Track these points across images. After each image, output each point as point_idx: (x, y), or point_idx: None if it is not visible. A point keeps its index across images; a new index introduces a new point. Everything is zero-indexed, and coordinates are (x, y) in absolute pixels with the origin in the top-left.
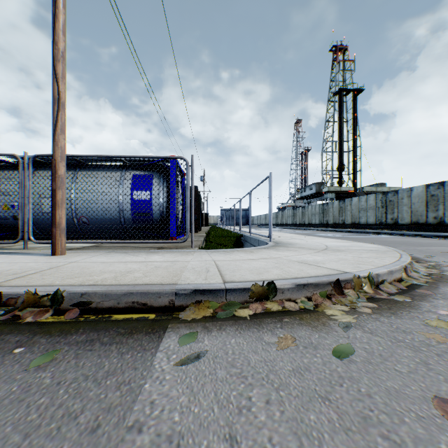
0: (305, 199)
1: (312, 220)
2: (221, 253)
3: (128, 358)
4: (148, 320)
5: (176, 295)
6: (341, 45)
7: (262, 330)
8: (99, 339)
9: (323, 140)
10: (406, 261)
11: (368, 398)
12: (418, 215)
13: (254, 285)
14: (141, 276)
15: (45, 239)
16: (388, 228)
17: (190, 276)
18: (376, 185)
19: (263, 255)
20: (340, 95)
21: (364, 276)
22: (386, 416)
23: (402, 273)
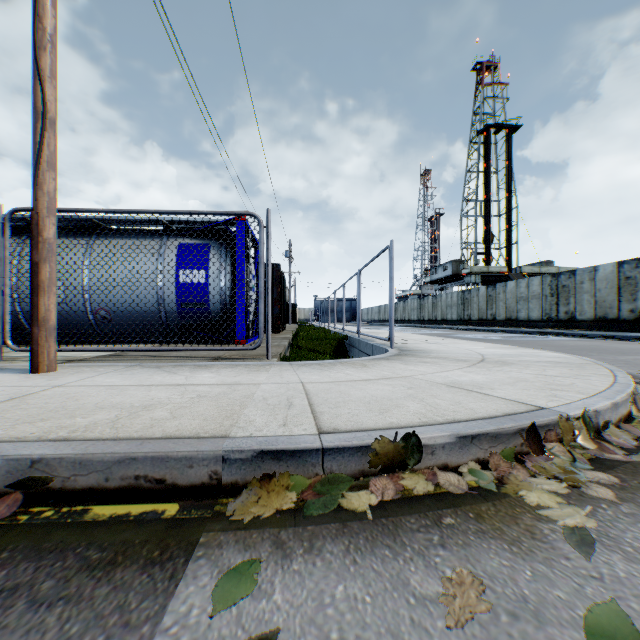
0: (437, 284)
1: (447, 315)
2: (315, 368)
3: None
4: (161, 520)
5: (223, 462)
6: (489, 62)
7: (403, 554)
8: (32, 586)
9: (463, 199)
10: (630, 383)
11: None
12: (606, 308)
13: (378, 441)
14: (164, 418)
15: None
16: (561, 326)
17: (255, 418)
18: (539, 263)
19: (384, 371)
20: (487, 134)
21: (576, 415)
22: None
23: (630, 406)
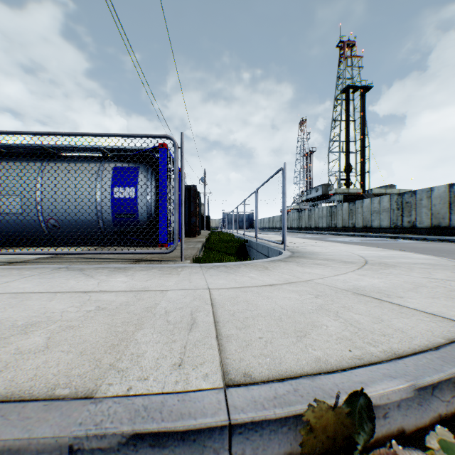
0: (311, 201)
1: (319, 224)
2: (221, 271)
3: None
4: None
5: None
6: (349, 41)
7: None
8: None
9: (330, 140)
10: None
11: None
12: (439, 218)
13: (312, 408)
14: (33, 349)
15: (7, 246)
16: (405, 232)
17: (146, 349)
18: (385, 186)
19: (285, 274)
20: (348, 93)
21: None
22: None
23: None
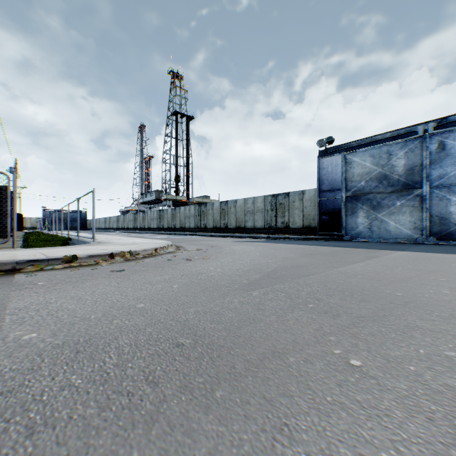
0: (147, 204)
1: (151, 225)
2: (46, 249)
3: (2, 278)
4: (2, 274)
5: (18, 263)
6: (178, 73)
7: (67, 269)
8: None
9: (163, 152)
10: (160, 246)
11: (94, 272)
12: (217, 222)
13: (65, 256)
14: None
15: None
16: (202, 231)
17: (24, 257)
18: (203, 197)
19: (80, 248)
20: (177, 116)
21: (128, 251)
22: (96, 273)
23: (153, 251)
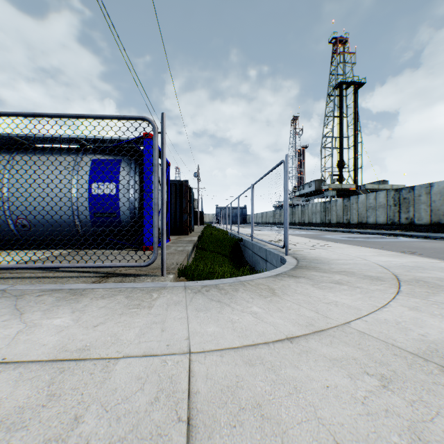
0: (303, 197)
1: (313, 219)
2: (212, 300)
3: None
4: None
5: None
6: (342, 37)
7: None
8: None
9: (323, 136)
10: None
11: None
12: (439, 215)
13: None
14: None
15: None
16: (402, 229)
17: None
18: (377, 182)
19: (303, 307)
20: (340, 89)
21: None
22: None
23: None
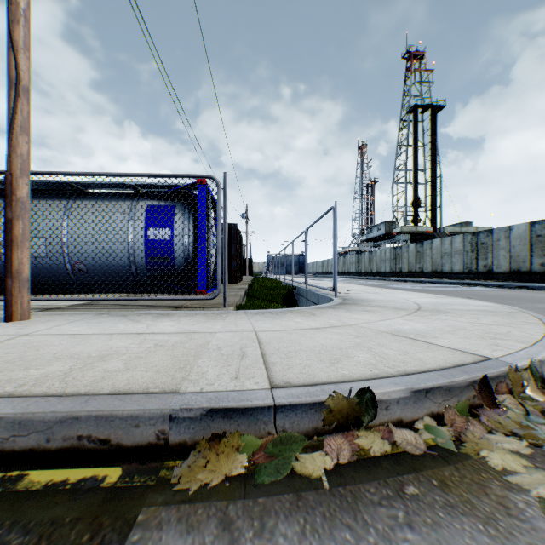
0: (372, 241)
1: (381, 268)
2: (267, 317)
3: None
4: (99, 490)
5: (170, 421)
6: (417, 51)
7: (367, 538)
8: None
9: (394, 168)
10: None
11: None
12: (519, 262)
13: (332, 397)
14: (117, 370)
15: None
16: (480, 278)
17: (208, 370)
18: (460, 224)
19: (331, 319)
20: (415, 113)
21: (523, 366)
22: None
23: None
